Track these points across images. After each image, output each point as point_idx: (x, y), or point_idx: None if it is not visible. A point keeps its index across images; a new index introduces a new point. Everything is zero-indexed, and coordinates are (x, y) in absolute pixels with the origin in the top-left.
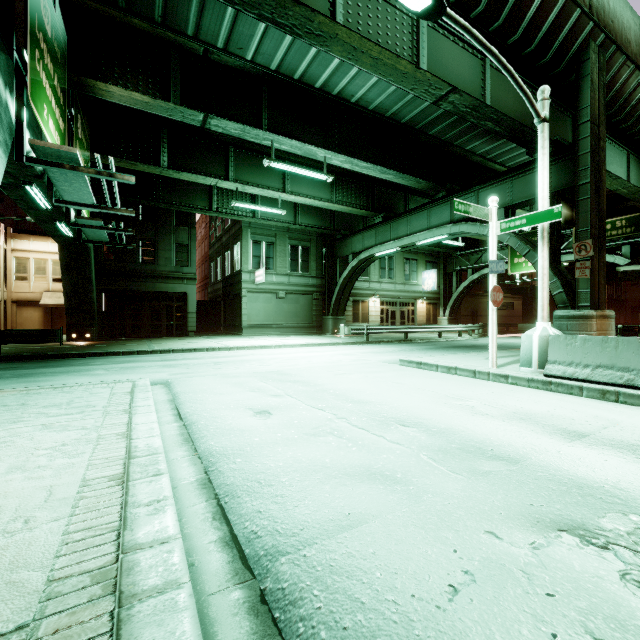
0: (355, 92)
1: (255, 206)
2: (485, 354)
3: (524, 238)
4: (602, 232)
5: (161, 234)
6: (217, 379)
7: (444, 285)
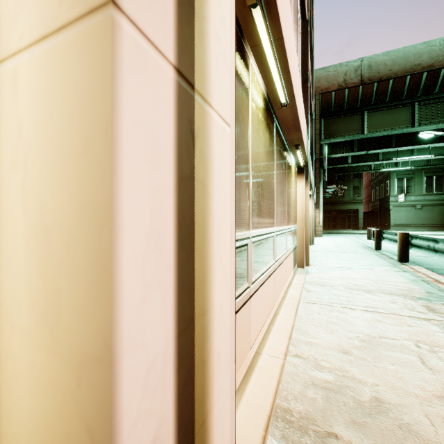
0: None
1: (393, 168)
2: None
3: None
4: None
5: (345, 184)
6: None
7: None
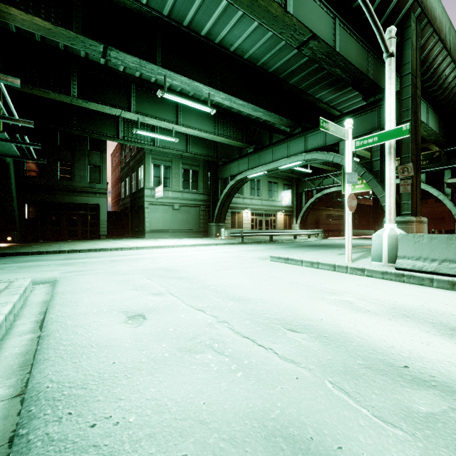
0: (233, 42)
1: (153, 134)
2: (335, 251)
3: (360, 163)
4: (418, 158)
5: (77, 156)
6: (105, 277)
7: (296, 201)
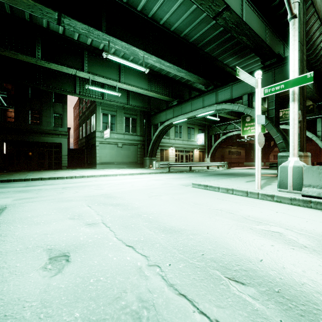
0: (162, 16)
1: (101, 89)
2: (242, 179)
3: None
4: (304, 107)
5: (44, 107)
6: (50, 204)
7: (208, 142)
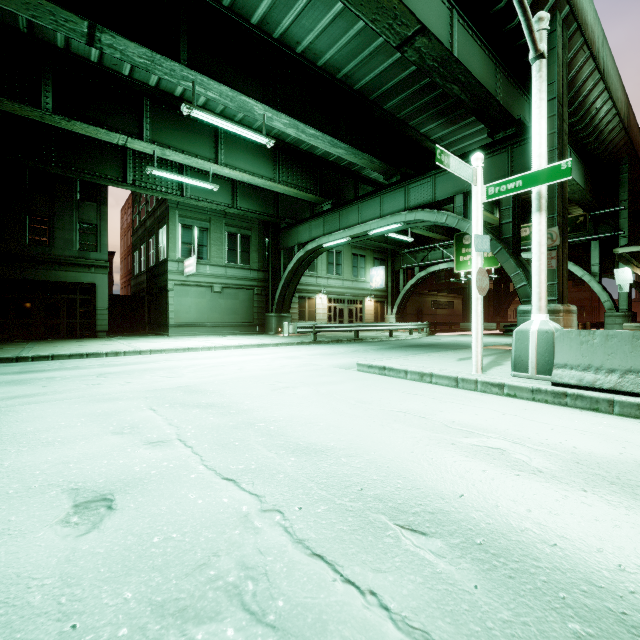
0: (301, 38)
1: (179, 176)
2: (452, 354)
3: (484, 227)
4: (565, 221)
5: (58, 209)
6: (74, 406)
7: (391, 283)
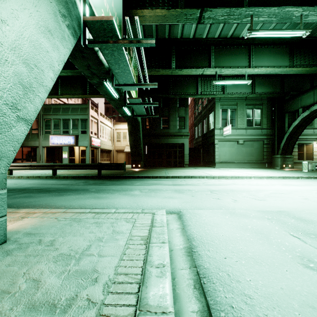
0: None
1: (228, 81)
2: None
3: None
4: None
5: (171, 113)
6: (226, 217)
7: None
